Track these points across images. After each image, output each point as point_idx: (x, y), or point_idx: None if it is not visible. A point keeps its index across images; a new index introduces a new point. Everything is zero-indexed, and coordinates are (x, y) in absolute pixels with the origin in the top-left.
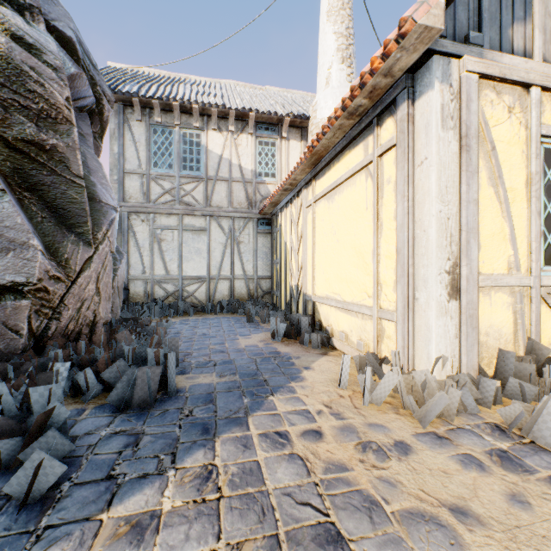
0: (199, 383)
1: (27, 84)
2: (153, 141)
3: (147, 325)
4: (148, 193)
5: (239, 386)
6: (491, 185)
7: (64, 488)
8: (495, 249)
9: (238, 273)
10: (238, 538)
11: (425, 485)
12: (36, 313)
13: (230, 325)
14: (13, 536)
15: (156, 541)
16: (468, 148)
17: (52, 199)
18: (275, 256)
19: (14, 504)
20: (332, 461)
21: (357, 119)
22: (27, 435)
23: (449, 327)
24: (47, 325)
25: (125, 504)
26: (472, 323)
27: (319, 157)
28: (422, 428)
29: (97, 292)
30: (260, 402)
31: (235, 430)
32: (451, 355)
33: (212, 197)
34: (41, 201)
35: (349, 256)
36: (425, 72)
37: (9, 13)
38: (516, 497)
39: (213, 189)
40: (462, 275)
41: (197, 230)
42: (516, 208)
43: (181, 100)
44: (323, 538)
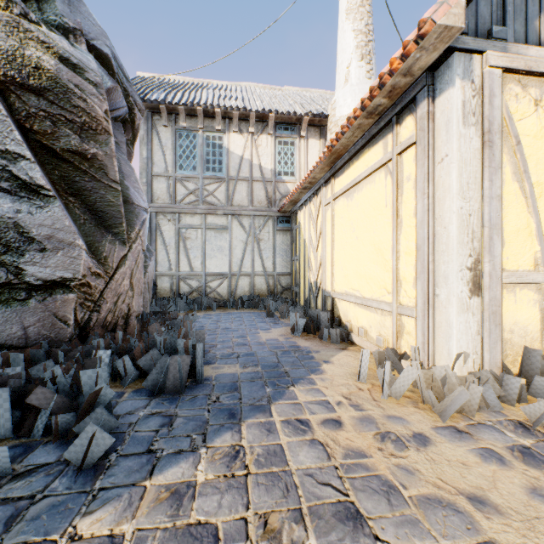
0: (224, 373)
1: (72, 100)
2: (179, 145)
3: (175, 318)
4: (174, 194)
5: (262, 377)
6: (515, 180)
7: (112, 458)
8: (520, 245)
9: (258, 269)
10: (265, 509)
11: (443, 475)
12: (81, 306)
13: (251, 320)
14: (74, 494)
15: (193, 507)
16: (491, 144)
17: (93, 203)
18: (294, 253)
19: (72, 469)
20: (352, 447)
21: (376, 118)
22: (79, 411)
23: (471, 324)
24: (89, 316)
25: (164, 475)
26: (495, 320)
27: (338, 156)
28: (441, 422)
29: (131, 287)
30: (282, 392)
31: (259, 416)
32: (473, 351)
33: (233, 197)
34: (83, 204)
35: (368, 253)
36: (446, 70)
37: (57, 37)
38: (537, 491)
39: (234, 189)
40: (485, 271)
41: (219, 228)
42: (543, 203)
43: (204, 105)
44: (343, 514)
